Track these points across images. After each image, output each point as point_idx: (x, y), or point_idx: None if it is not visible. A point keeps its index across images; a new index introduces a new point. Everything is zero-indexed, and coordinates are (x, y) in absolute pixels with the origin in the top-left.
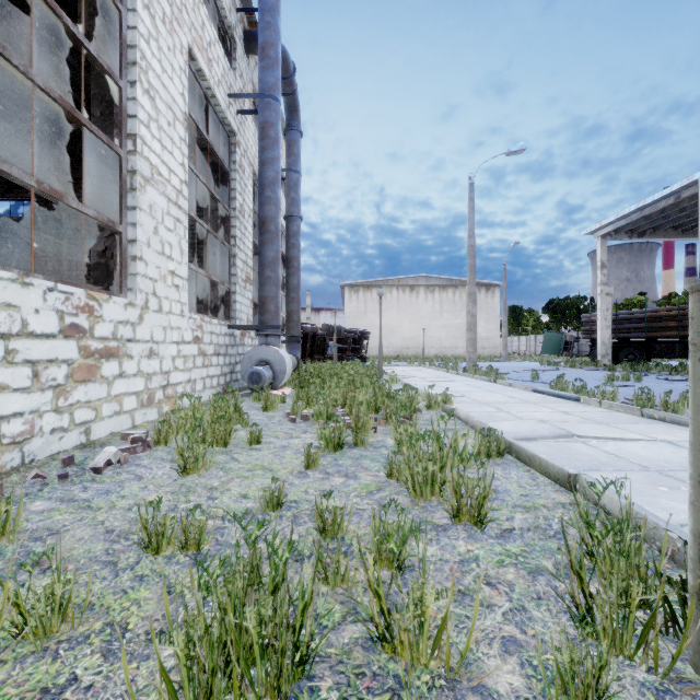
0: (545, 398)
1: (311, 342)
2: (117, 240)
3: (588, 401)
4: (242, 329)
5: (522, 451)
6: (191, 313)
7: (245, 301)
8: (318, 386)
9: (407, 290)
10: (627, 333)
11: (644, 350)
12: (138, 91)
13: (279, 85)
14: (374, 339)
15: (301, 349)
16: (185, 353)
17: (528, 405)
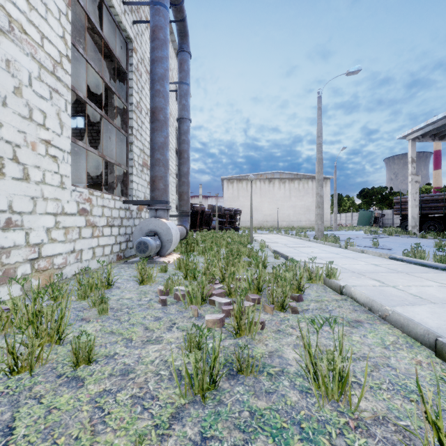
0: (409, 266)
1: (200, 217)
2: None
3: None
4: (137, 205)
5: None
6: (80, 187)
7: (142, 182)
8: (201, 253)
9: (266, 182)
10: (429, 210)
11: (442, 223)
12: None
13: None
14: (244, 215)
15: (193, 222)
16: (66, 225)
17: (404, 275)
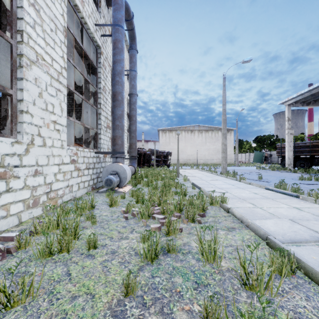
0: (275, 194)
1: (143, 157)
2: (9, 99)
3: (306, 199)
4: (103, 154)
5: (315, 273)
6: (70, 146)
7: (106, 138)
8: (145, 185)
9: (189, 132)
10: (300, 153)
11: (309, 162)
12: (24, 2)
13: (123, 19)
14: (173, 155)
15: (138, 161)
16: (64, 170)
17: (270, 200)
